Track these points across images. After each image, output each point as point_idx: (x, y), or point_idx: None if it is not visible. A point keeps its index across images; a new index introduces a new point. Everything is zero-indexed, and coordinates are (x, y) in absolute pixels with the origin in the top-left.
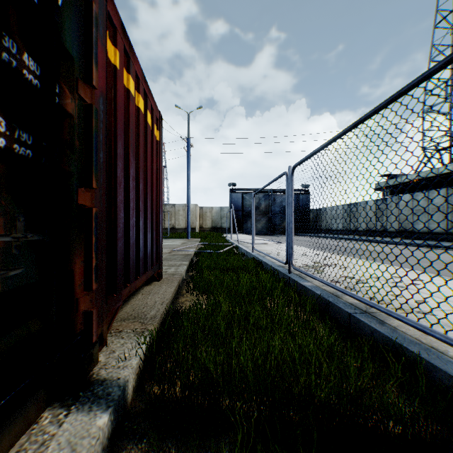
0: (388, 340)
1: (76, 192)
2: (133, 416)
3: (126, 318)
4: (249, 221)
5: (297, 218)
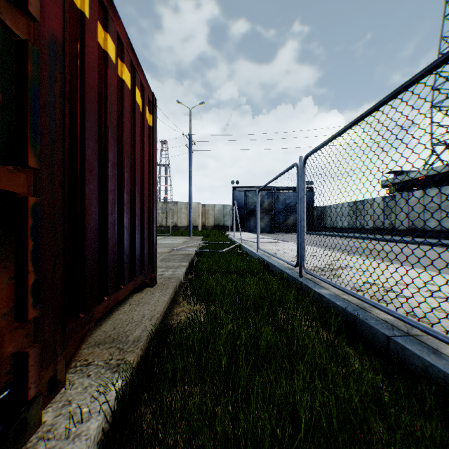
0: None
1: None
2: None
3: (102, 342)
4: (252, 219)
5: None
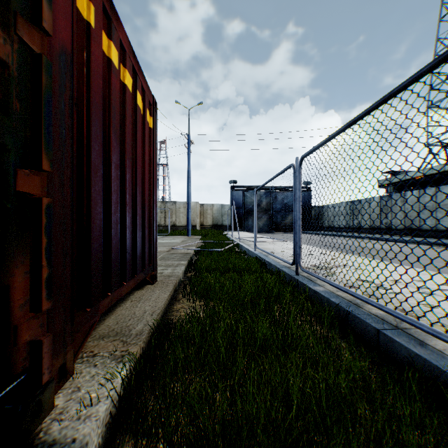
0: (438, 371)
1: (15, 175)
2: None
3: (106, 335)
4: (250, 219)
5: None
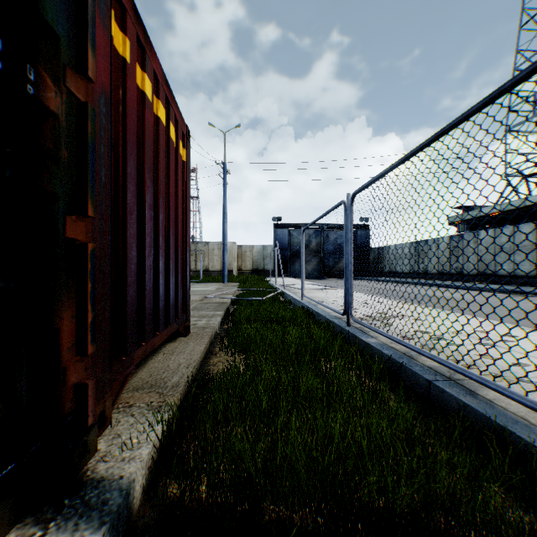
0: (484, 419)
1: (64, 222)
2: (140, 531)
3: (140, 387)
4: (297, 262)
5: (355, 258)
